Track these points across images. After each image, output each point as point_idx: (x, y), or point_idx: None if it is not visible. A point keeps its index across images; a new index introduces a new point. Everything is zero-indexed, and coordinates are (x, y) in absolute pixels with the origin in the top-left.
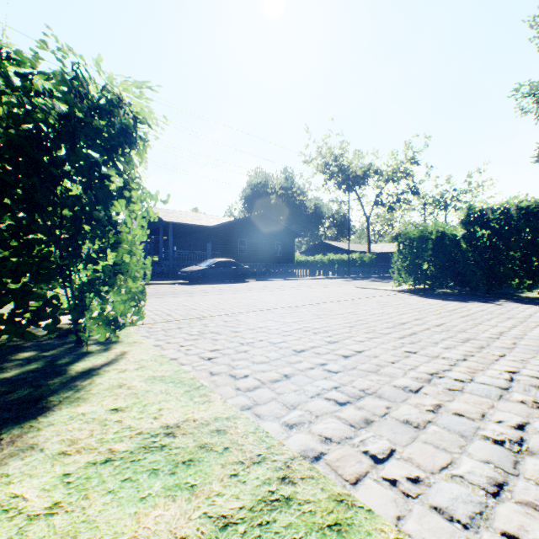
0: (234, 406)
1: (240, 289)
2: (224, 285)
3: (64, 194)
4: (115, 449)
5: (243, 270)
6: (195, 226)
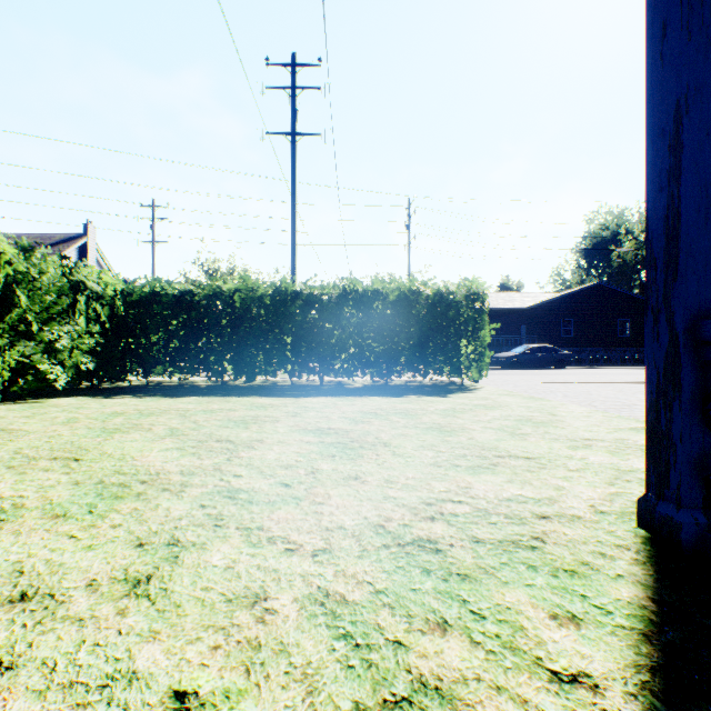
0: (523, 394)
1: (552, 373)
2: (537, 371)
3: (463, 330)
4: (494, 394)
5: (562, 356)
6: (507, 309)
